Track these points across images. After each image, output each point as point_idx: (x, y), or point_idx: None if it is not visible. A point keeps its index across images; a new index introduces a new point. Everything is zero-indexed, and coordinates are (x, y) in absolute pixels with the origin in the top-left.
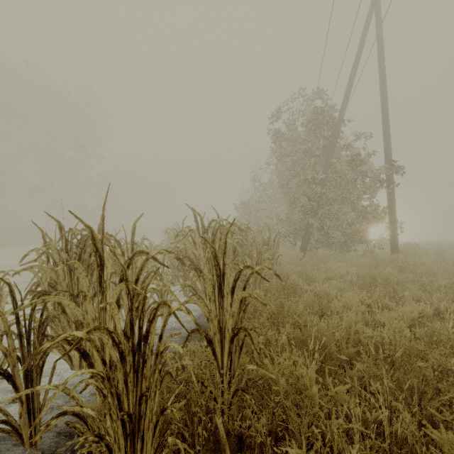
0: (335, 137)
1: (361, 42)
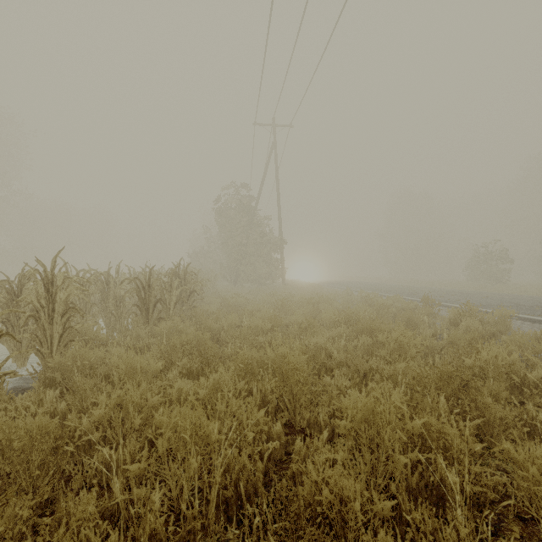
0: (252, 218)
1: (267, 165)
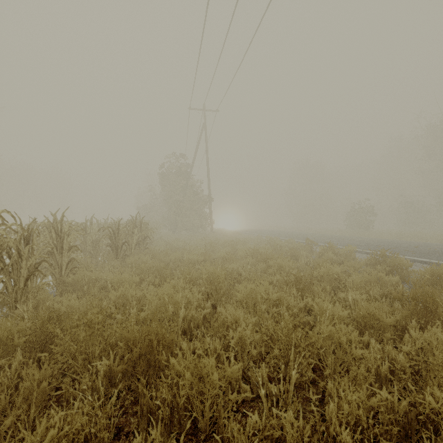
0: (188, 181)
1: (199, 140)
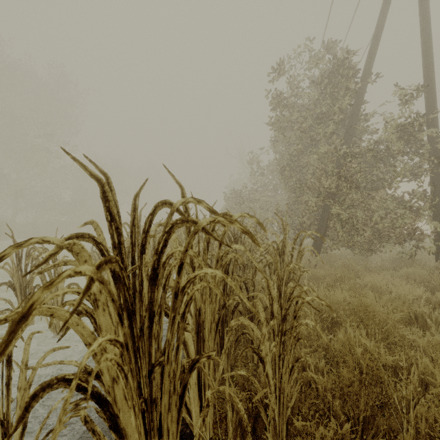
0: (360, 98)
1: None
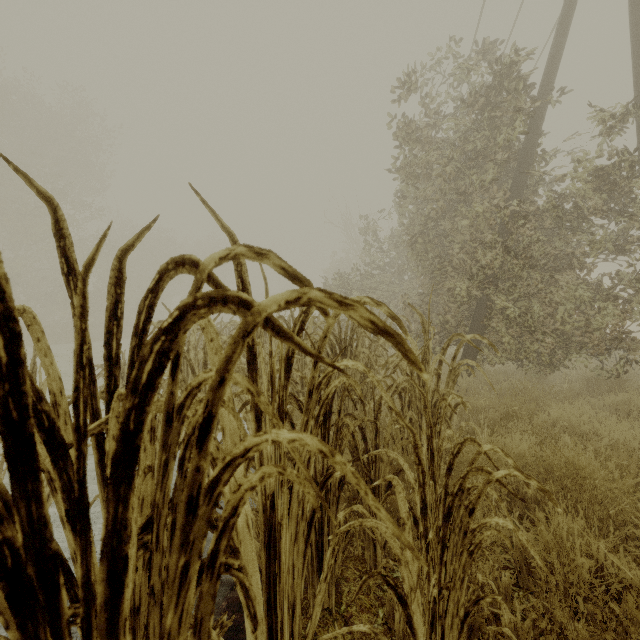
0: (536, 127)
1: None
